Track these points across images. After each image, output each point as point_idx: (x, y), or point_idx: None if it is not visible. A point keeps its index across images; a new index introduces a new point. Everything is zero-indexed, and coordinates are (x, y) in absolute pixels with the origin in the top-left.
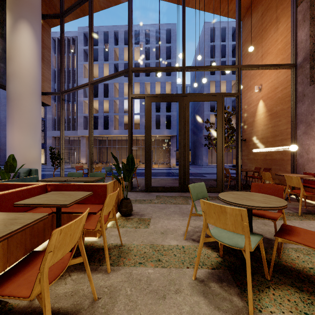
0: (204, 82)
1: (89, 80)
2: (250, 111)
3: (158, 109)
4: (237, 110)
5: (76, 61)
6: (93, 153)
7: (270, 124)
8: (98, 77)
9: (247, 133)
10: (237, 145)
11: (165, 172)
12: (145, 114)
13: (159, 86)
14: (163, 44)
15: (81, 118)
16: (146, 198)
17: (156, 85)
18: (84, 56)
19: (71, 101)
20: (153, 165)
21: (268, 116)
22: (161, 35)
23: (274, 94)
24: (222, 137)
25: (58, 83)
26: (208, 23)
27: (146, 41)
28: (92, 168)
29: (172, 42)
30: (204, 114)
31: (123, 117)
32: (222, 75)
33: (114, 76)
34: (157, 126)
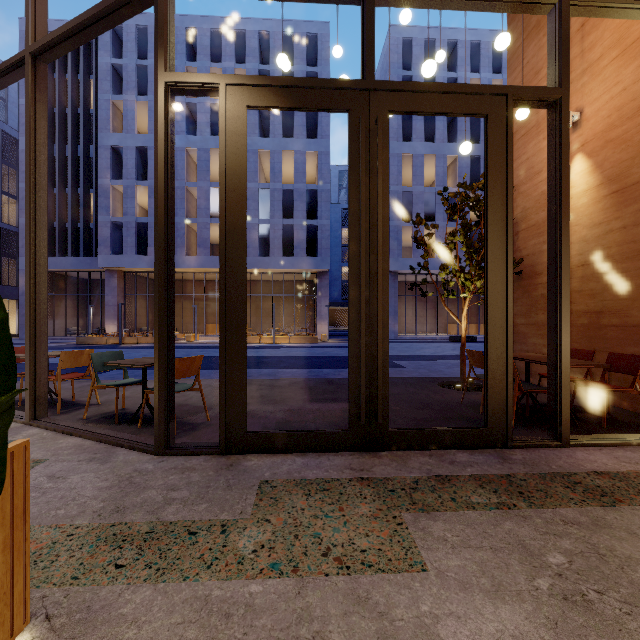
0: (428, 75)
1: (26, 41)
2: (538, 192)
3: (290, 212)
4: (557, 151)
5: (93, 92)
6: (139, 311)
7: (619, 219)
8: (148, 133)
9: (525, 254)
10: (557, 278)
11: (303, 354)
12: (221, 153)
13: (292, 161)
14: (300, 67)
15: (106, 228)
16: (212, 505)
17: (285, 159)
18: (115, 83)
19: (81, 186)
20: (276, 337)
21: (611, 196)
22: (296, 45)
23: (635, 127)
24: (507, 245)
25: (50, 144)
26: (398, 29)
27: (262, 58)
28: (41, 357)
29: (319, 63)
30: (391, 226)
31: (207, 228)
32: (428, 143)
33: (108, 10)
34: (286, 252)
